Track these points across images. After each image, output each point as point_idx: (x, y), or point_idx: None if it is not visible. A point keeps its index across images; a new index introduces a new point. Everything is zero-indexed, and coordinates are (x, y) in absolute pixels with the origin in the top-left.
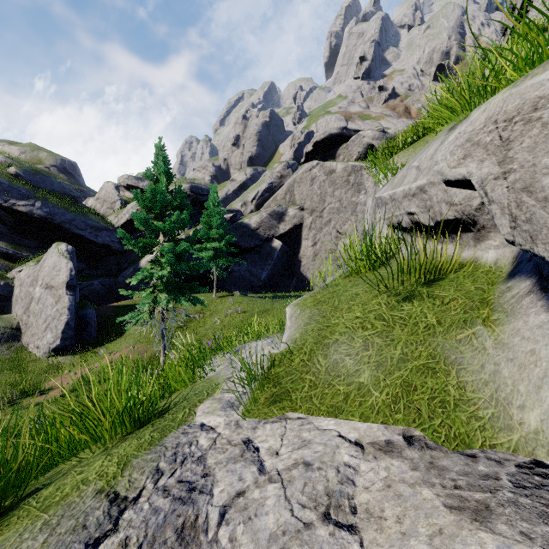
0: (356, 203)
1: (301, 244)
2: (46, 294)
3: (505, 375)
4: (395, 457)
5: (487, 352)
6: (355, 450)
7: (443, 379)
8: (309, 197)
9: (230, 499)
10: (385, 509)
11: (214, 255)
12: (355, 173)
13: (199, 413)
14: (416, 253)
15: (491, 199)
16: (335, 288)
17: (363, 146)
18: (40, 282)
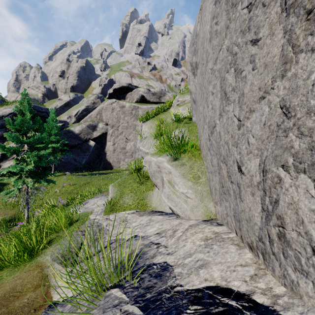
0: (135, 125)
1: (106, 144)
2: None
3: (152, 199)
4: (134, 214)
5: (151, 195)
6: (128, 214)
7: (144, 201)
8: (111, 118)
9: (107, 224)
10: (131, 218)
11: (53, 151)
12: (135, 109)
13: (91, 217)
14: (143, 174)
15: (149, 172)
16: (125, 179)
17: (139, 95)
18: None
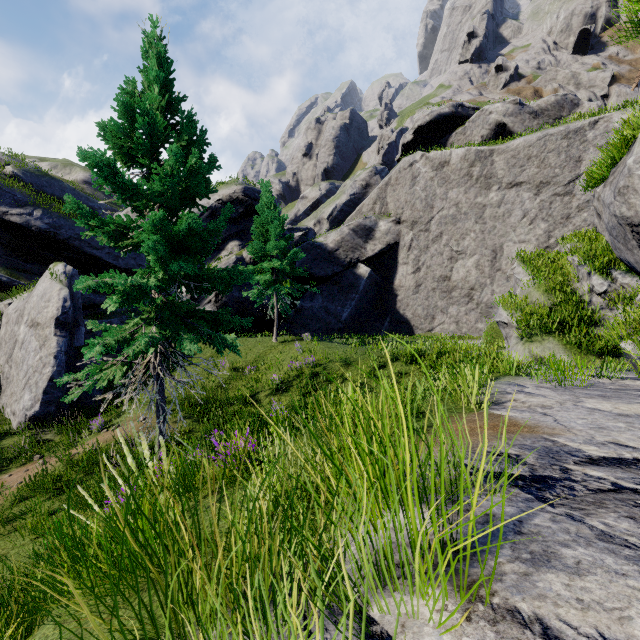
0: (483, 205)
1: (397, 271)
2: (30, 335)
3: None
4: None
5: None
6: None
7: None
8: (408, 204)
9: None
10: None
11: (275, 280)
12: (481, 161)
13: None
14: None
15: None
16: None
17: (489, 126)
18: (26, 318)
